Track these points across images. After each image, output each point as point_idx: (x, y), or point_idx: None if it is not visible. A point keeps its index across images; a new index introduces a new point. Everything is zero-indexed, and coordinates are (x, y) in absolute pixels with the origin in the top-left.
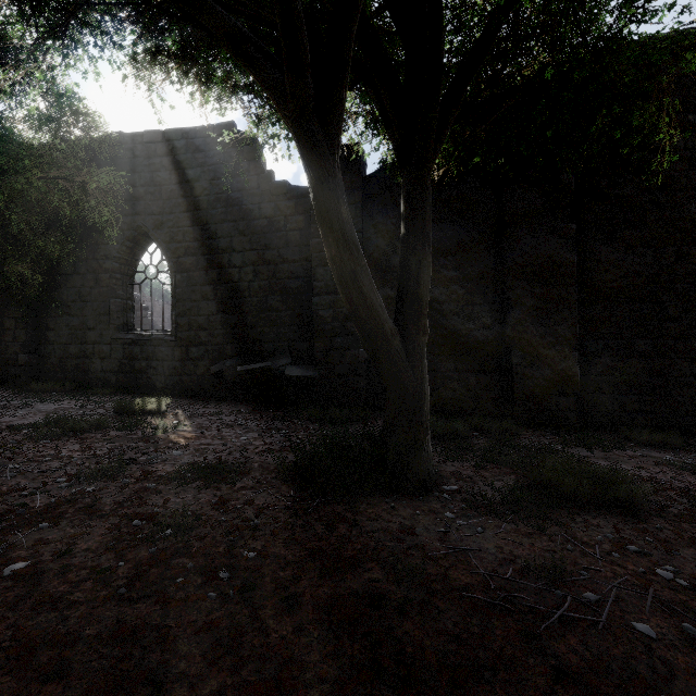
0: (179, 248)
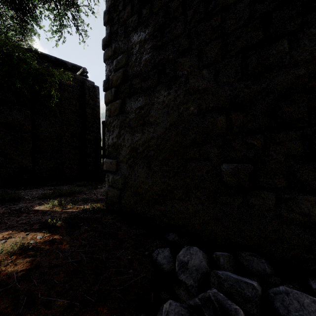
0: None
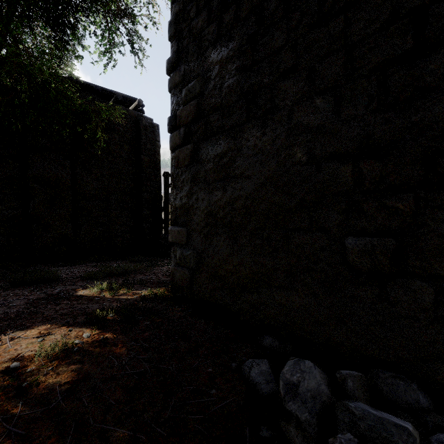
0: None
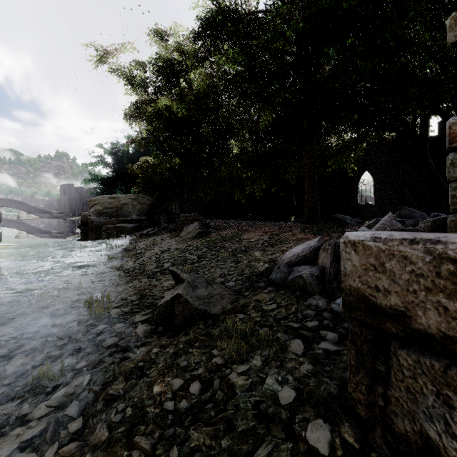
0: (377, 171)
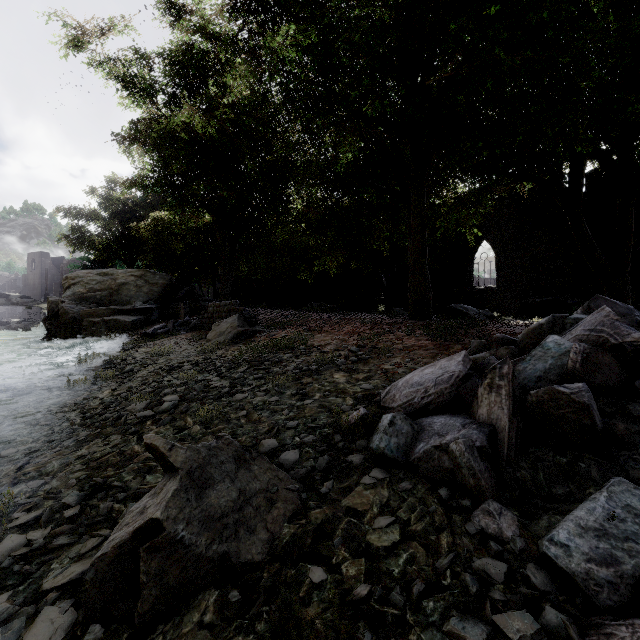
0: (500, 242)
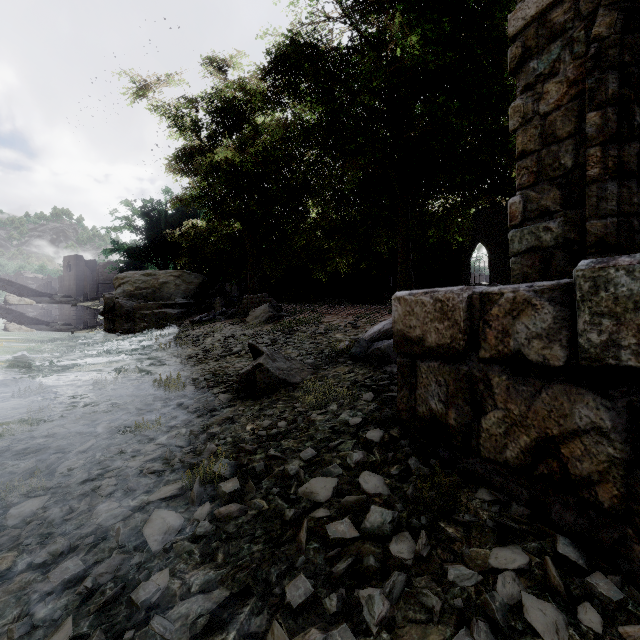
0: (492, 243)
